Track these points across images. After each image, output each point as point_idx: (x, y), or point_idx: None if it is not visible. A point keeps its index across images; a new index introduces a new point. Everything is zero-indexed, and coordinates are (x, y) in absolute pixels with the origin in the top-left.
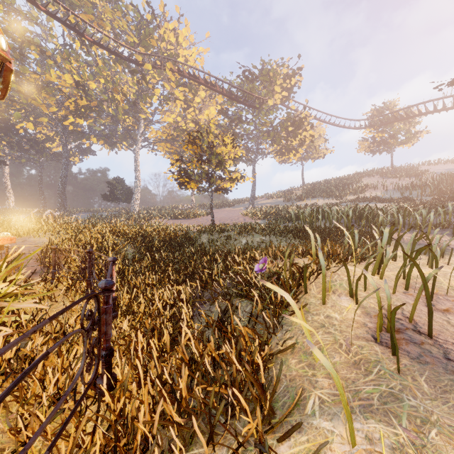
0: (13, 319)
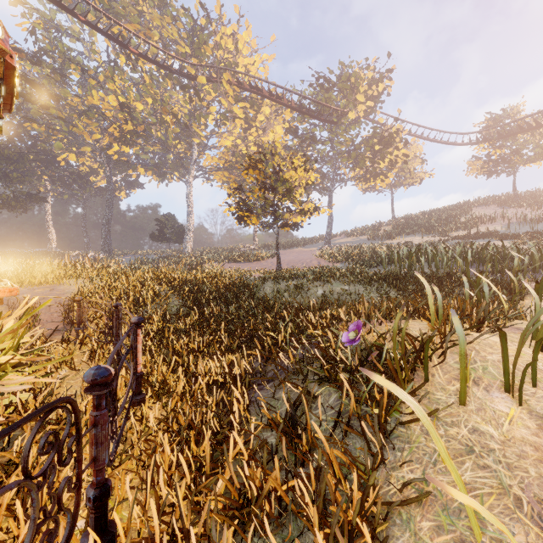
0: (8, 399)
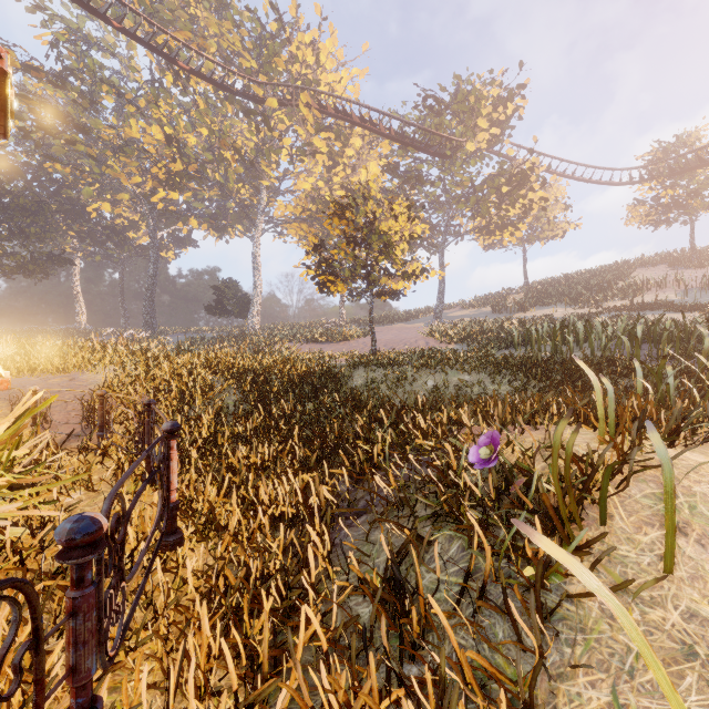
0: None
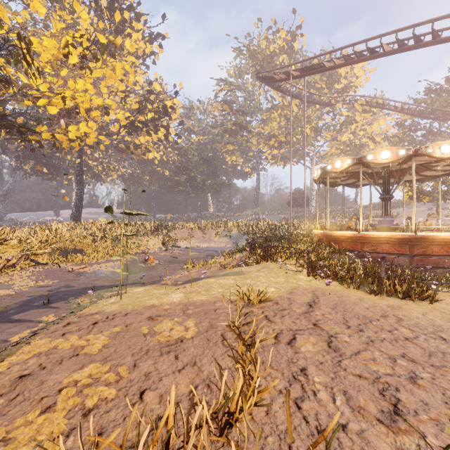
0: None
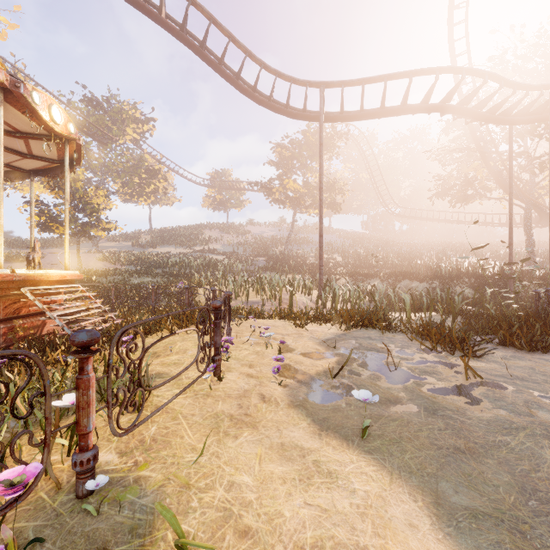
0: None
